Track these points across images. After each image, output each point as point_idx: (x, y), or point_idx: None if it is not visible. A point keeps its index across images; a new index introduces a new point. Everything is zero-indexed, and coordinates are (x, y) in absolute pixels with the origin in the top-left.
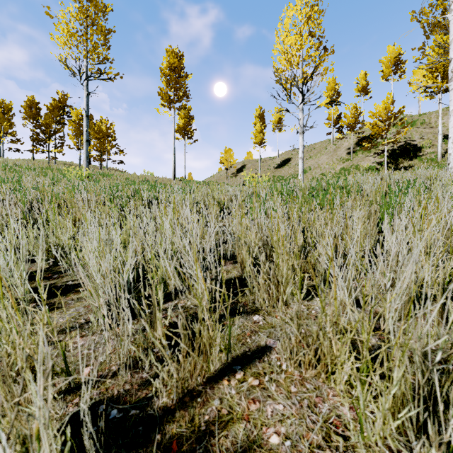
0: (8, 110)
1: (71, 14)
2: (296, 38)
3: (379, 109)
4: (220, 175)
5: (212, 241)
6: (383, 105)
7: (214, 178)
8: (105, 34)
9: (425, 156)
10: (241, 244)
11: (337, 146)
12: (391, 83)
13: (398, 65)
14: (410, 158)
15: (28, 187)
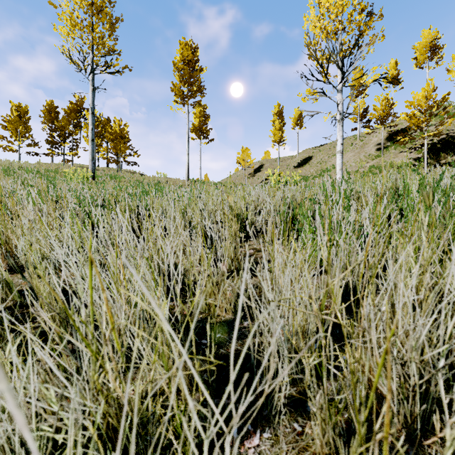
0: (24, 114)
1: (75, 1)
2: None
3: (417, 97)
4: (237, 176)
5: None
6: (424, 92)
7: (230, 178)
8: (110, 21)
9: None
10: None
11: (364, 142)
12: (426, 70)
13: (434, 50)
14: None
15: None
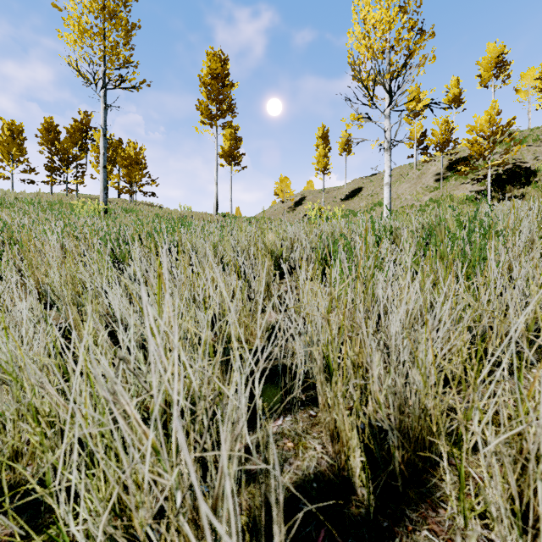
0: (19, 133)
1: (84, 4)
2: (383, 14)
3: (480, 122)
4: (274, 210)
5: (257, 390)
6: (487, 116)
7: (266, 213)
8: (126, 29)
9: (541, 182)
10: (338, 396)
11: (421, 171)
12: (492, 90)
13: (500, 67)
14: (522, 185)
15: (0, 229)
